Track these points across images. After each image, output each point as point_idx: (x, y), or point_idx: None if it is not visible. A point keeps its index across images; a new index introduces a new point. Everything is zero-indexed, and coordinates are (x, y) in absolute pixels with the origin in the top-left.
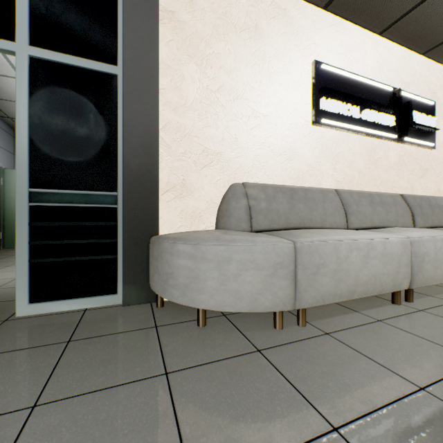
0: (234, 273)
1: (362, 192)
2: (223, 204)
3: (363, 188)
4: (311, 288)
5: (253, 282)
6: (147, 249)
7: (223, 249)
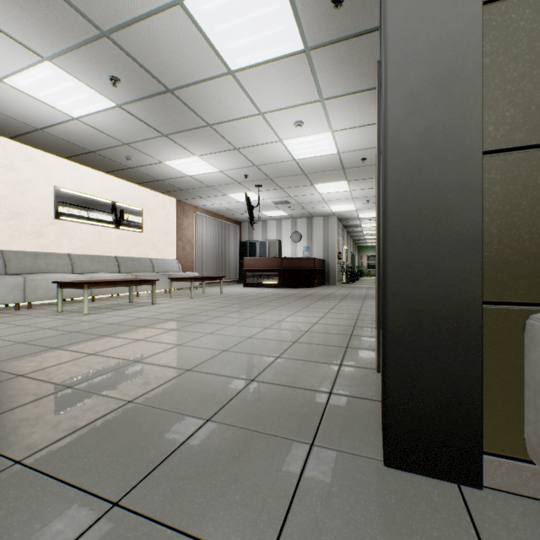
0: None
1: (88, 255)
2: None
3: (93, 253)
4: (34, 294)
5: (4, 292)
6: None
7: None
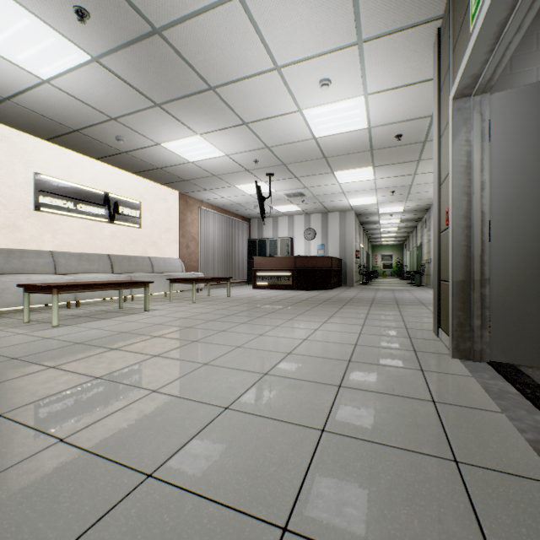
0: None
1: (75, 253)
2: None
3: (82, 250)
4: None
5: None
6: None
7: None
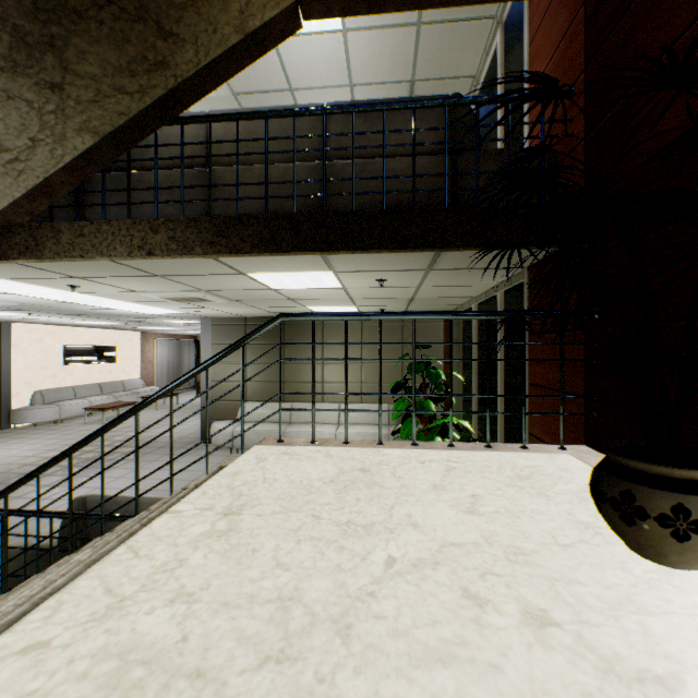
0: (47, 414)
1: (83, 386)
2: (34, 397)
3: (85, 383)
4: (65, 415)
5: (52, 415)
6: (9, 413)
7: (44, 409)
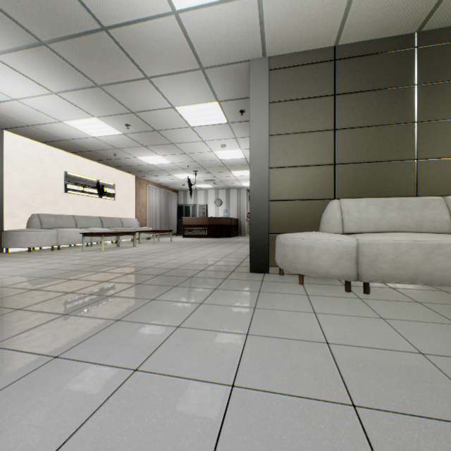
0: (42, 237)
1: (84, 216)
2: (30, 220)
3: (86, 214)
4: (62, 241)
5: (47, 239)
6: (0, 235)
7: (38, 232)
